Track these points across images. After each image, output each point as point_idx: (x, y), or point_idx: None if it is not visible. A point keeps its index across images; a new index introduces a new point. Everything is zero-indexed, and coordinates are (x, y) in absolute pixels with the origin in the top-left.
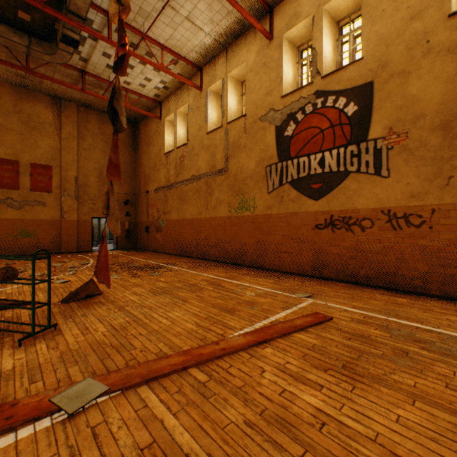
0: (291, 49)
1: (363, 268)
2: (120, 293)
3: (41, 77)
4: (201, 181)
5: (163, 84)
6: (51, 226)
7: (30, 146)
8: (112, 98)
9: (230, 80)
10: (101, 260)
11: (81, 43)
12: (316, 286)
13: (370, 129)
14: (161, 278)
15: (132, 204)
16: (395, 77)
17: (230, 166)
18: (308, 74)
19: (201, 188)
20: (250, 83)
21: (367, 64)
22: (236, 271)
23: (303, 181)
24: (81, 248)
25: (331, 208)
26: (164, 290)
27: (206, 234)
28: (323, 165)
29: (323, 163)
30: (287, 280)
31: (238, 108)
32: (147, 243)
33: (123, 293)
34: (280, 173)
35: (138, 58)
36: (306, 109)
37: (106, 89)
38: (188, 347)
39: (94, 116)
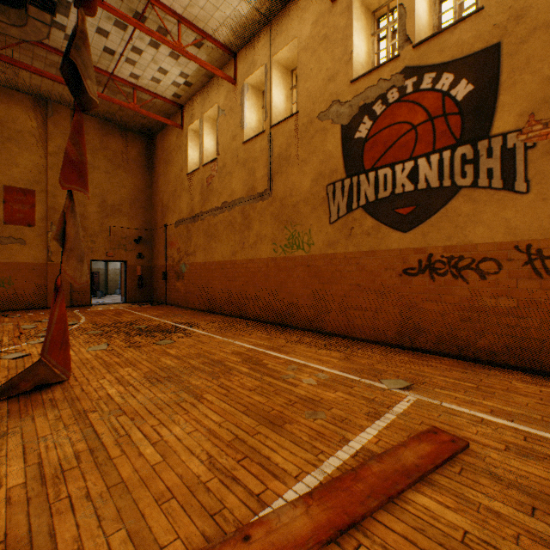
0: (364, 14)
1: (482, 336)
2: (95, 381)
3: (10, 62)
4: (235, 209)
5: (185, 78)
6: (33, 272)
7: (3, 162)
8: (71, 48)
9: (276, 66)
10: (51, 329)
11: (64, 13)
12: (410, 365)
13: (495, 119)
14: (171, 350)
15: (146, 243)
16: (541, 32)
17: (276, 187)
18: (388, 50)
19: (236, 219)
20: (304, 67)
21: (490, 17)
22: (284, 337)
23: (383, 203)
24: (75, 301)
25: (429, 243)
26: (169, 375)
27: (241, 283)
28: (416, 178)
29: (415, 175)
30: (362, 354)
31: (286, 107)
32: (165, 294)
33: (100, 379)
34: (349, 194)
35: (143, 32)
36: (389, 97)
37: (106, 84)
38: (178, 547)
39: (94, 125)
